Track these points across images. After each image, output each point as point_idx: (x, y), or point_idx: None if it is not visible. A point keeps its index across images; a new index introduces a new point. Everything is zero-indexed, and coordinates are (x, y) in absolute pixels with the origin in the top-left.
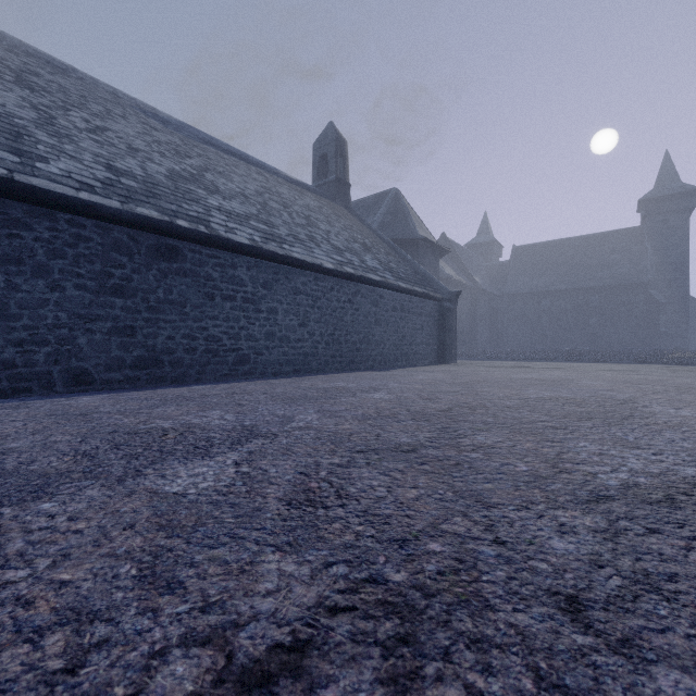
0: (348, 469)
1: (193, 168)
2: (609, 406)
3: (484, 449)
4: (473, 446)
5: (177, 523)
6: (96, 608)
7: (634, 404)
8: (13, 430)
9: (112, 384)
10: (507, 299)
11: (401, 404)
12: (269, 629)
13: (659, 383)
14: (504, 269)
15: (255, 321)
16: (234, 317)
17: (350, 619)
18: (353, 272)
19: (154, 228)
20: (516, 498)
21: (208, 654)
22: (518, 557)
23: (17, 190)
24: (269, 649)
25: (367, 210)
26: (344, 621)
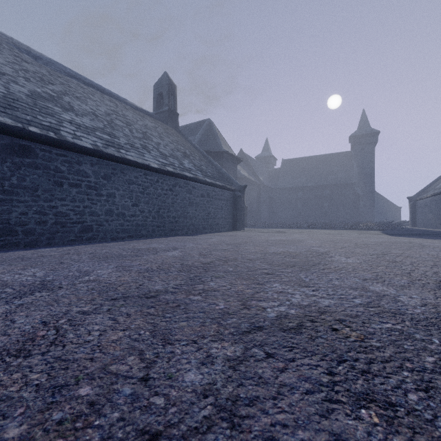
0: (88, 315)
1: (53, 91)
2: (311, 257)
3: (207, 292)
4: (202, 290)
5: None
6: None
7: (326, 255)
8: None
9: None
10: (279, 191)
11: (182, 259)
12: None
13: (348, 241)
14: (277, 173)
15: (97, 202)
16: (79, 199)
17: None
18: (173, 170)
19: (8, 132)
20: (194, 334)
21: None
22: (147, 394)
23: None
24: None
25: (191, 131)
26: None
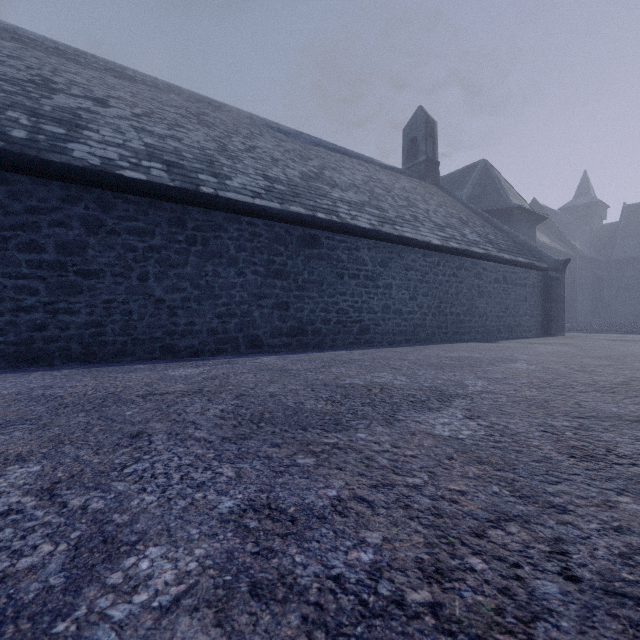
0: (590, 432)
1: (315, 168)
2: None
3: None
4: None
5: (488, 460)
6: (515, 514)
7: None
8: (253, 379)
9: (274, 348)
10: (616, 265)
11: (559, 375)
12: None
13: None
14: (610, 231)
15: (373, 296)
16: (358, 292)
17: None
18: (458, 246)
19: (303, 222)
20: None
21: None
22: None
23: (221, 203)
24: None
25: (453, 185)
26: None
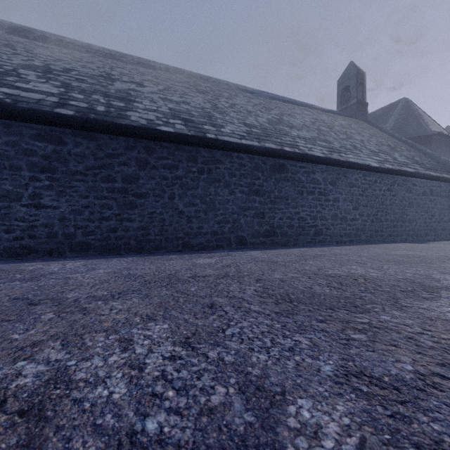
0: None
1: (276, 115)
2: None
3: None
4: None
5: None
6: None
7: None
8: (256, 268)
9: (254, 245)
10: None
11: None
12: None
13: None
14: None
15: (325, 207)
16: (313, 204)
17: None
18: (392, 167)
19: (274, 154)
20: None
21: None
22: None
23: (220, 144)
24: None
25: (377, 120)
26: None
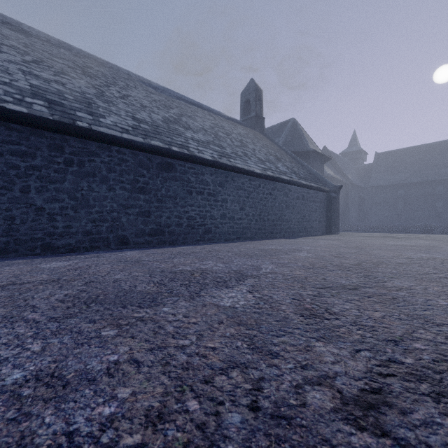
0: (322, 298)
1: (174, 114)
2: None
3: (405, 290)
4: (396, 287)
5: (246, 322)
6: (242, 362)
7: None
8: (108, 269)
9: (138, 245)
10: (371, 190)
11: (323, 259)
12: (350, 381)
13: None
14: (368, 169)
15: (214, 207)
16: (203, 204)
17: (396, 380)
18: (273, 175)
19: (161, 153)
20: None
21: (325, 389)
22: None
23: (94, 135)
24: (359, 391)
25: (274, 134)
26: (393, 381)
